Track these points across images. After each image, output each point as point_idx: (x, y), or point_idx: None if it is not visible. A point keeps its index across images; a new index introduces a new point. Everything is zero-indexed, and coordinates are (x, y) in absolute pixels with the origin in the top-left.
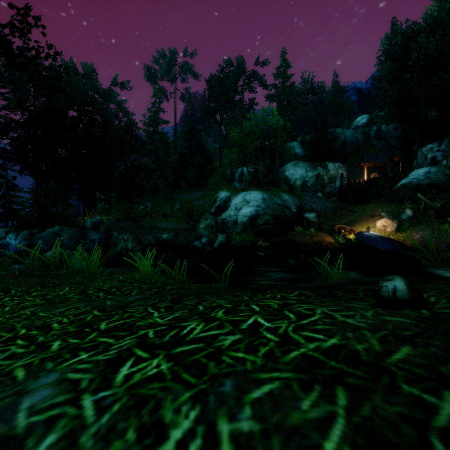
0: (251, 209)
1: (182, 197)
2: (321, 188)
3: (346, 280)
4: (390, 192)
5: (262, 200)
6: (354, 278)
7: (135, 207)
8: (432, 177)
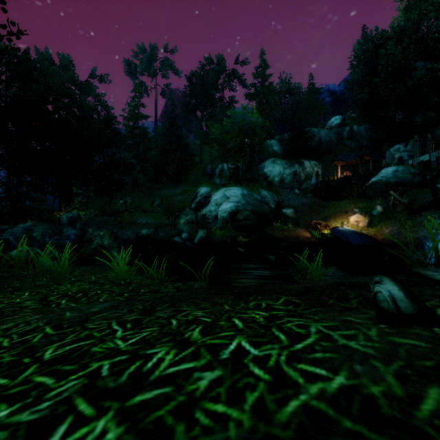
0: (231, 204)
1: (162, 192)
2: (298, 185)
3: (331, 281)
4: (362, 189)
5: (242, 195)
6: (332, 273)
7: (114, 202)
8: (399, 175)
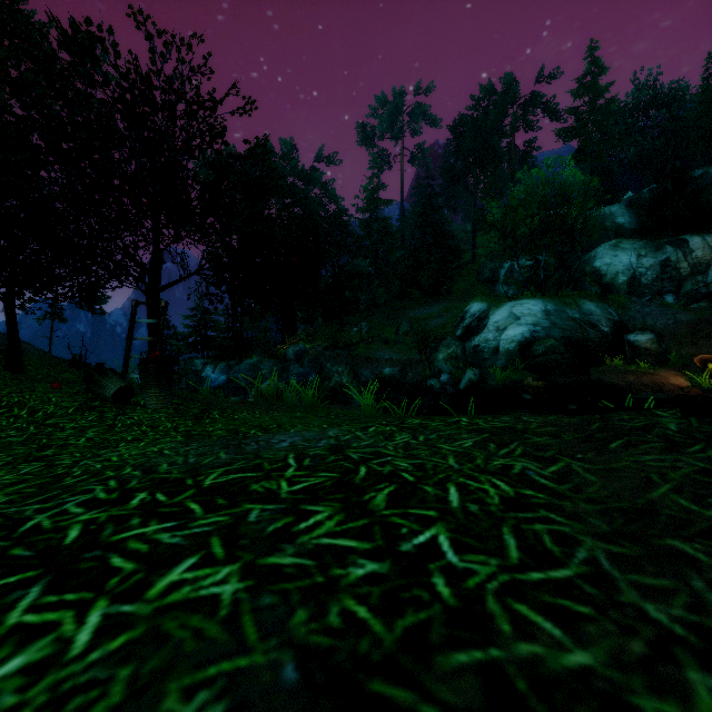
0: (522, 329)
1: (412, 313)
2: (673, 286)
3: None
4: None
5: (543, 313)
6: None
7: (346, 331)
8: None
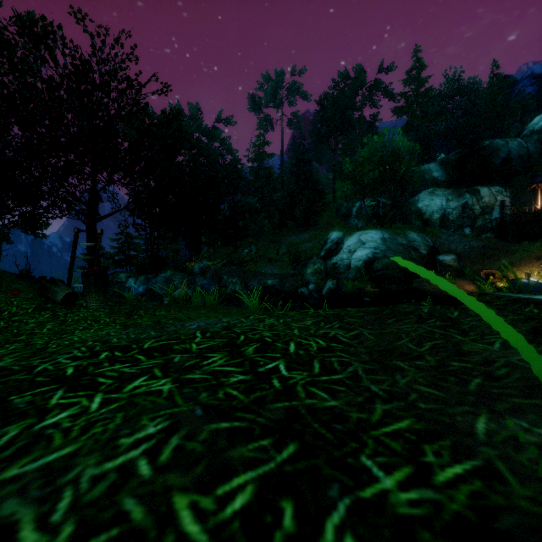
0: (367, 251)
1: (289, 239)
2: (470, 222)
3: None
4: None
5: (381, 240)
6: None
7: (239, 252)
8: None
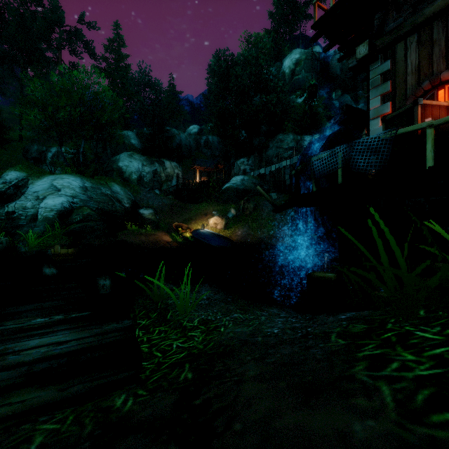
0: (63, 199)
1: None
2: (159, 185)
3: None
4: (219, 192)
5: (82, 188)
6: (207, 299)
7: None
8: (245, 184)
